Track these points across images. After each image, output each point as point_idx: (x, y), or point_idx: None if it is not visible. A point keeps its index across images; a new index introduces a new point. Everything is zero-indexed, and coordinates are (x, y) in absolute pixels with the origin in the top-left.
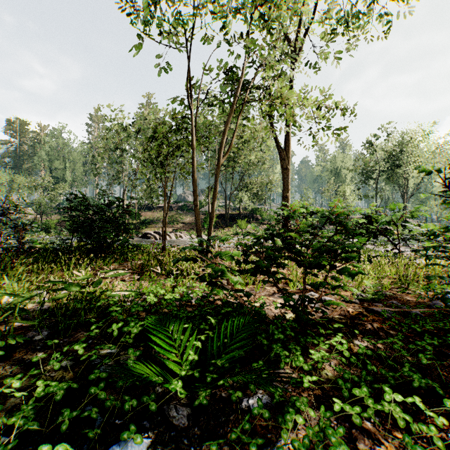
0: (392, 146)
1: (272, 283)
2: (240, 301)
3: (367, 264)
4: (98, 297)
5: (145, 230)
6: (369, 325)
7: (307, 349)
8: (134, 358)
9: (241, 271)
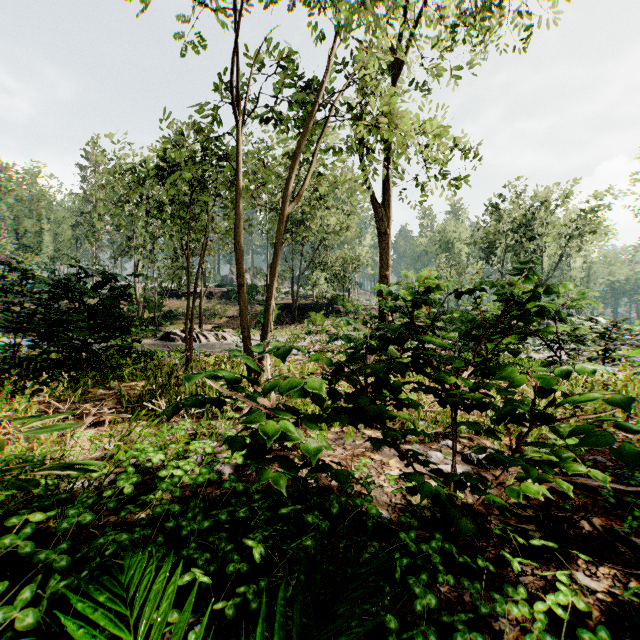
0: (523, 211)
1: (392, 444)
2: (322, 481)
3: None
4: (5, 480)
5: (171, 327)
6: (585, 524)
7: (487, 618)
8: None
9: (324, 419)
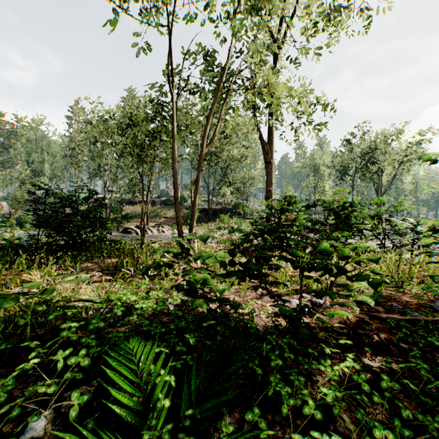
0: (368, 144)
1: (264, 289)
2: (226, 310)
3: None
4: (53, 308)
5: (127, 224)
6: (375, 337)
7: (310, 375)
8: (81, 403)
9: (227, 275)
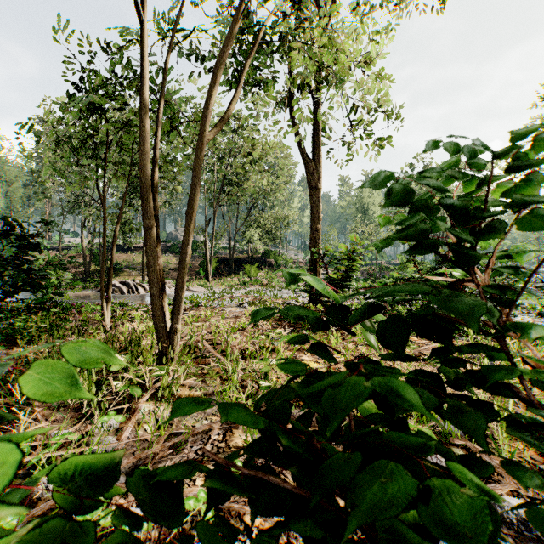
0: None
1: None
2: None
3: (461, 337)
4: None
5: (116, 279)
6: None
7: None
8: None
9: None
